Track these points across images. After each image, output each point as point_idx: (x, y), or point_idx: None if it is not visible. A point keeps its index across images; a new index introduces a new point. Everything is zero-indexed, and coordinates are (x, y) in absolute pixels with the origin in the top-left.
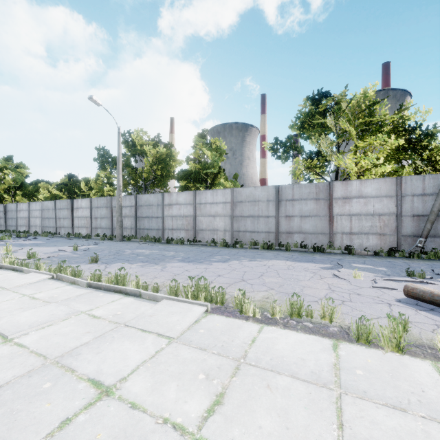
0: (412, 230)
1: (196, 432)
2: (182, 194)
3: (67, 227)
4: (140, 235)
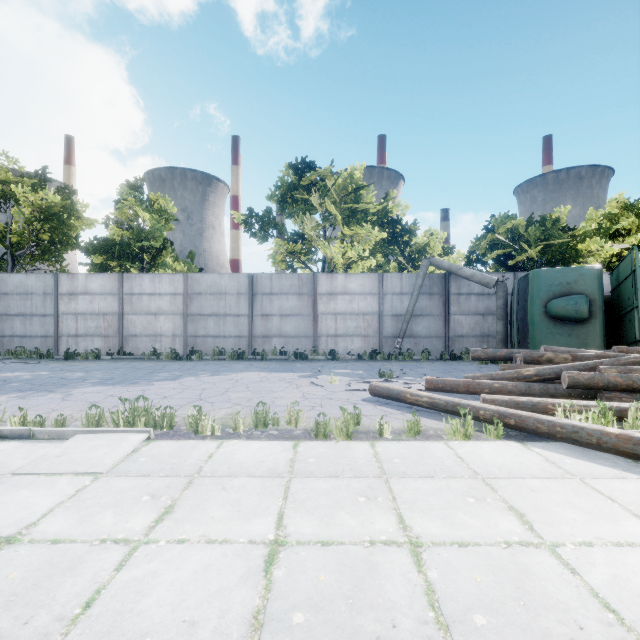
0: (392, 331)
1: (144, 538)
2: (97, 278)
3: None
4: (4, 348)
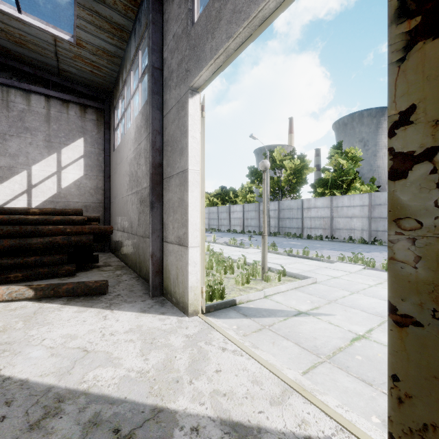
0: None
1: (374, 285)
2: (320, 200)
3: (226, 225)
4: (282, 232)
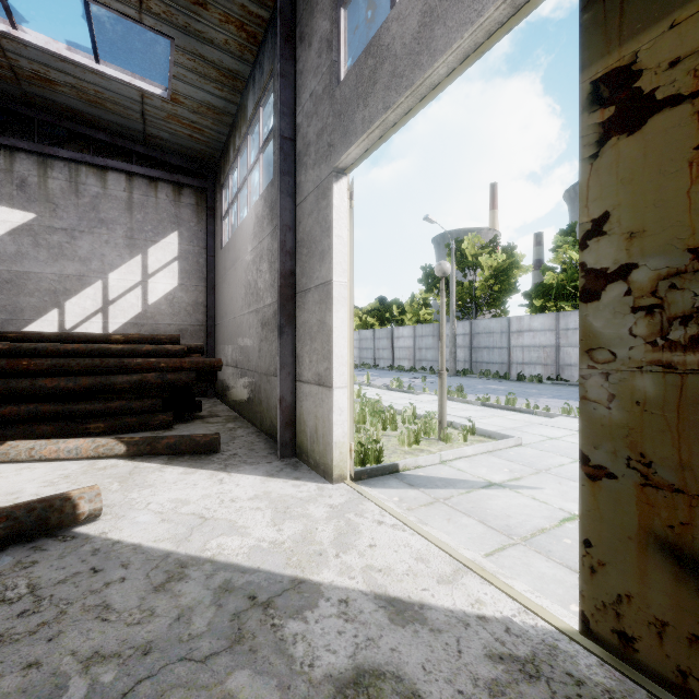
0: None
1: None
2: (538, 318)
3: (386, 358)
4: (477, 370)
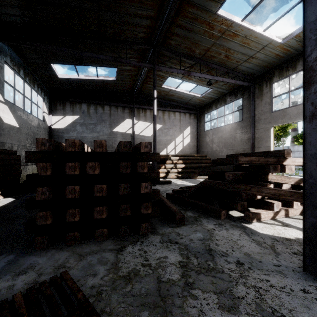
0: None
1: None
2: (301, 146)
3: None
4: None
